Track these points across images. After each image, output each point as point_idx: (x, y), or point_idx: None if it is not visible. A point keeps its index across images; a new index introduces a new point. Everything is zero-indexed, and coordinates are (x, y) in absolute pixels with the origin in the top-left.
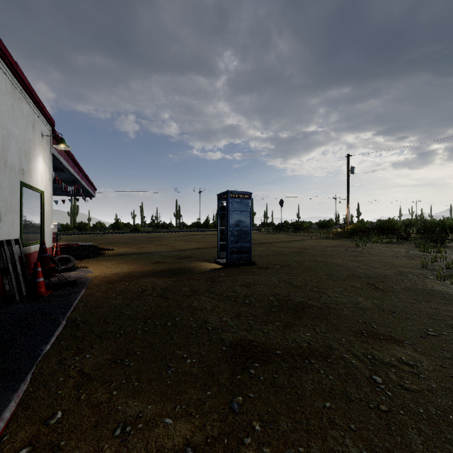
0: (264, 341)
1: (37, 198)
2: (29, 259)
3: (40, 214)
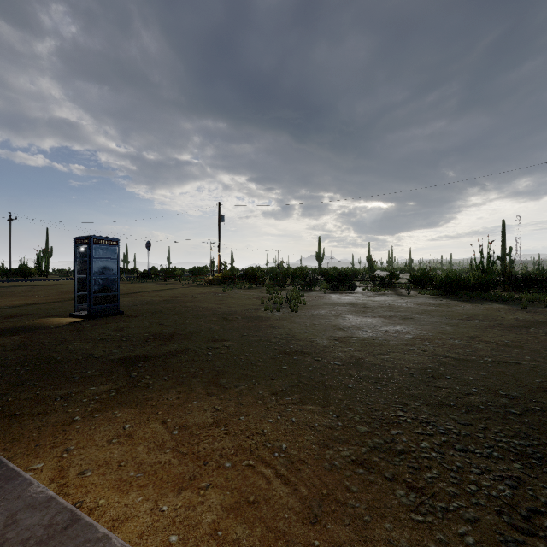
0: (145, 354)
1: None
2: None
3: None
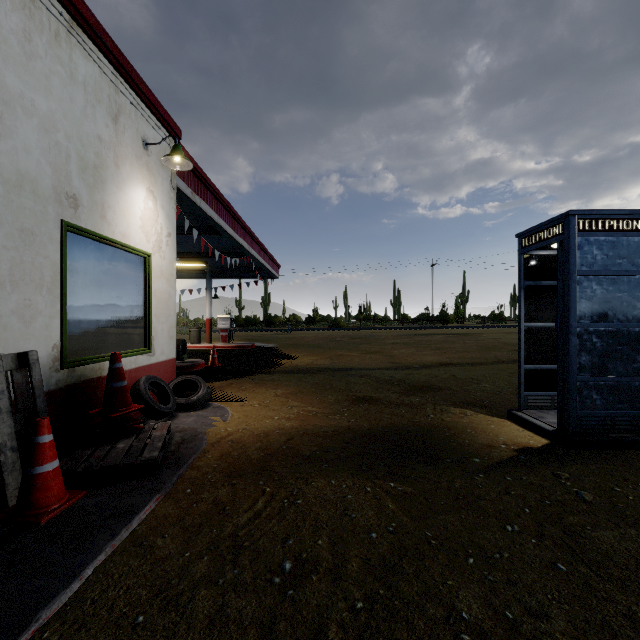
0: None
1: (134, 266)
2: (98, 390)
3: (143, 298)
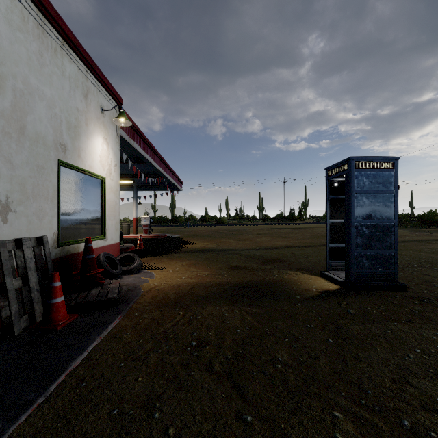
0: None
1: (96, 185)
2: (77, 260)
3: (101, 205)
